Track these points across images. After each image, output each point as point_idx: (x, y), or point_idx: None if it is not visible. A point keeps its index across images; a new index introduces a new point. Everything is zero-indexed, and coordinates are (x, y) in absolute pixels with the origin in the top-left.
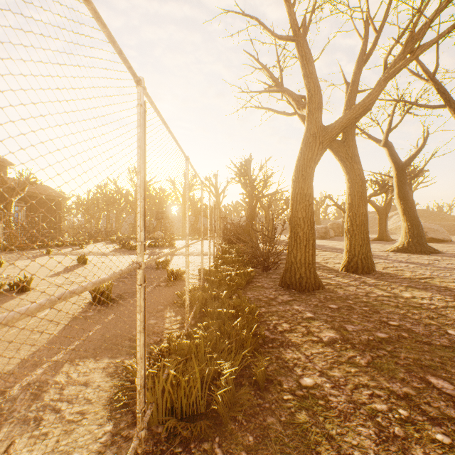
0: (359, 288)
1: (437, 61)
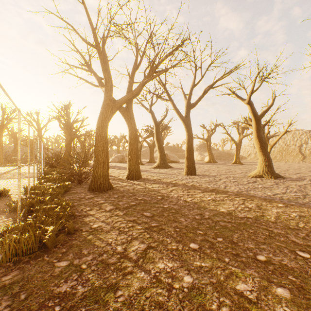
0: (131, 186)
1: (166, 79)
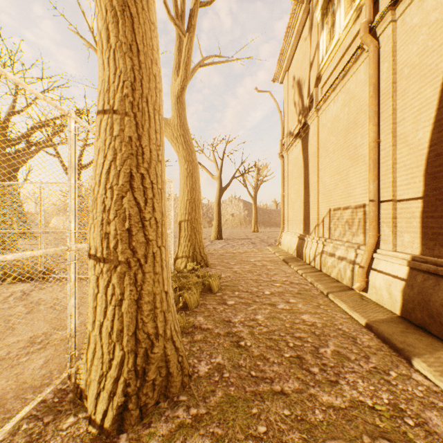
0: None
1: None
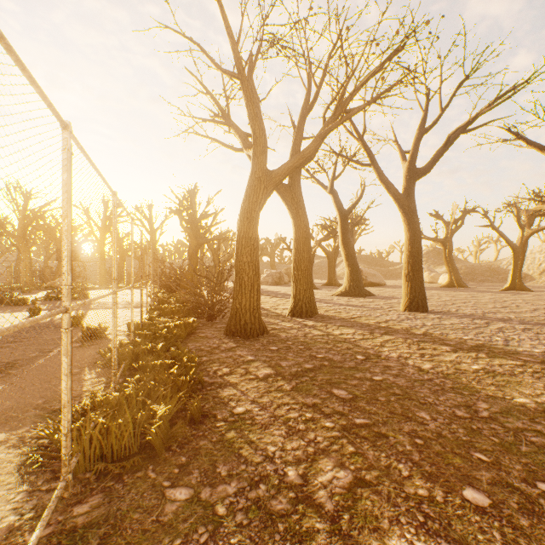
0: (300, 330)
1: (365, 125)
